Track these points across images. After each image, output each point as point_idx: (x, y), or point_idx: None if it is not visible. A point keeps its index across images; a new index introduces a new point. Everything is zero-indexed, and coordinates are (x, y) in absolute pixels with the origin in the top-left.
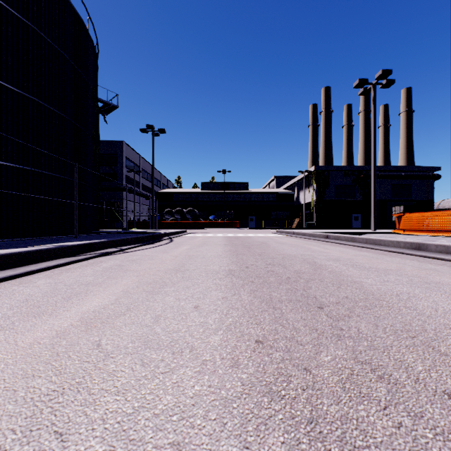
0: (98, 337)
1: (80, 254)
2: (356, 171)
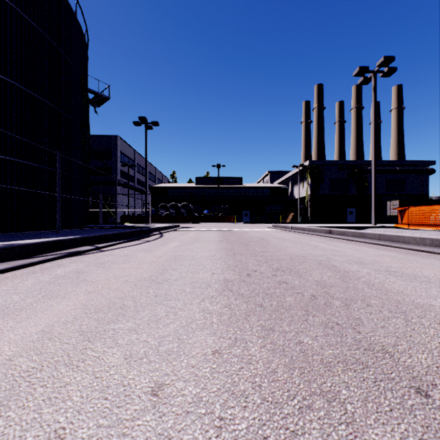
0: None
1: (39, 255)
2: (351, 166)
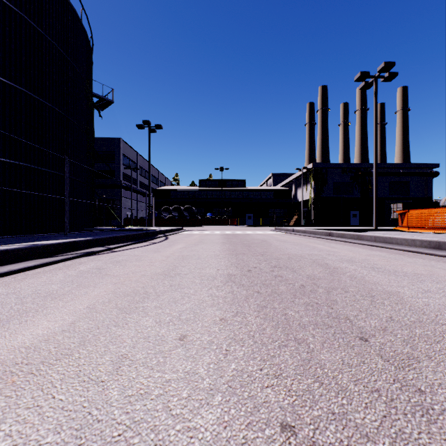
0: (2, 412)
1: (59, 254)
2: (354, 168)
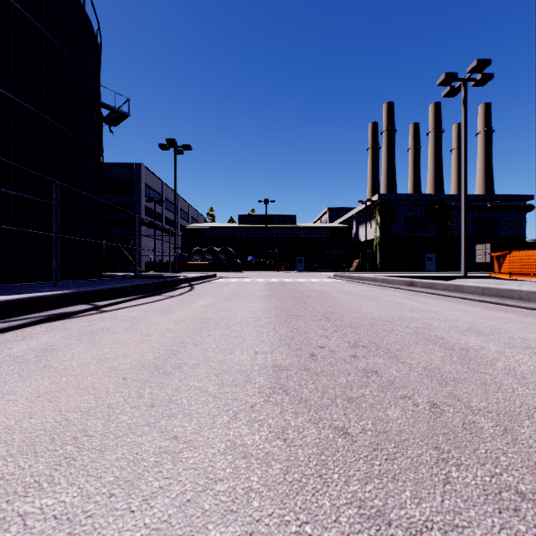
0: None
1: (1, 320)
2: (430, 201)
